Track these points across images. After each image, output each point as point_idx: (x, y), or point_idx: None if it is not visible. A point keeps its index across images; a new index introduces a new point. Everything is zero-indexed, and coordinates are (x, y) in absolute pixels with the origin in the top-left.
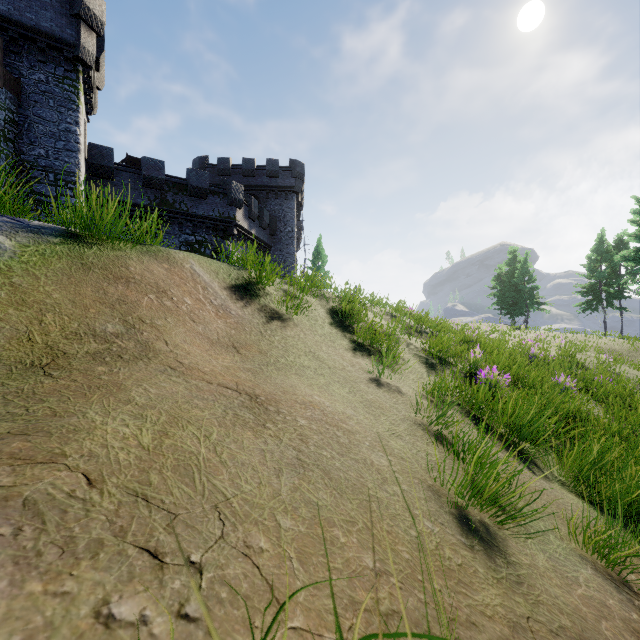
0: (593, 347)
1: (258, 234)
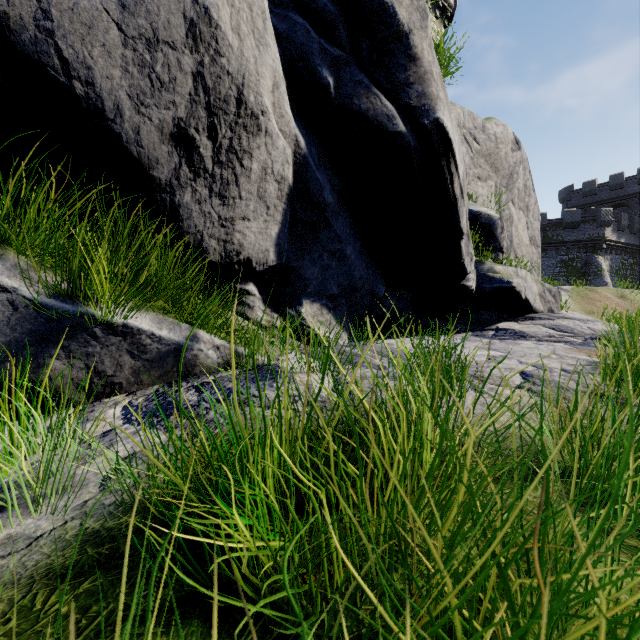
0: None
1: (627, 240)
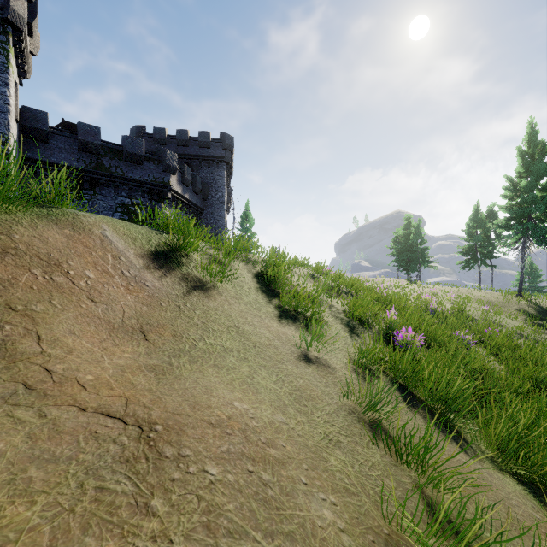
0: (475, 299)
1: (191, 198)
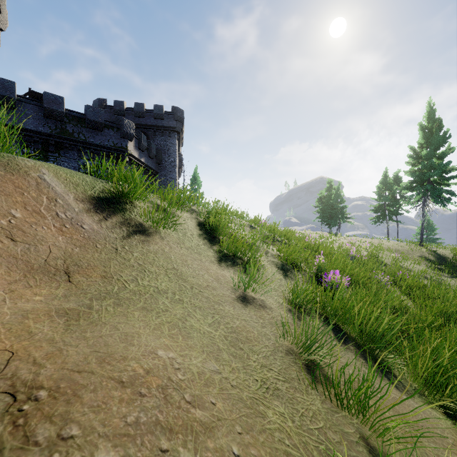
0: (385, 248)
1: (147, 162)
